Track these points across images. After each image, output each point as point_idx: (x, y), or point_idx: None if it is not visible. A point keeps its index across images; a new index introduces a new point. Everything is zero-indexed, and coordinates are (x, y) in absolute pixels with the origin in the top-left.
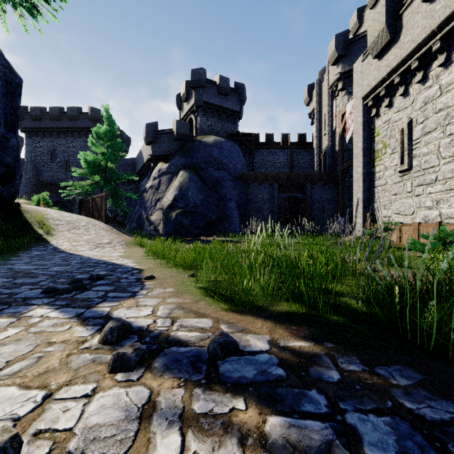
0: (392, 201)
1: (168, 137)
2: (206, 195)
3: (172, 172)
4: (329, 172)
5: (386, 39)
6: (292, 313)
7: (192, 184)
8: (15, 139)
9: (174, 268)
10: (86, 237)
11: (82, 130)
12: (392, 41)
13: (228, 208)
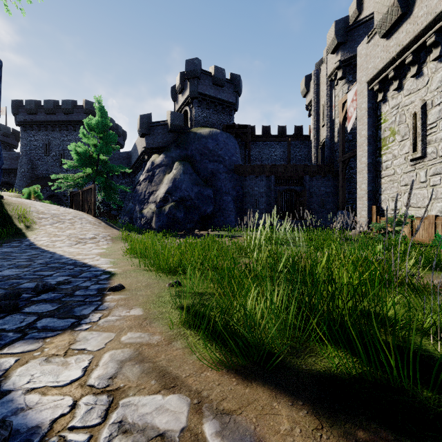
0: (402, 193)
1: (162, 129)
2: (200, 188)
3: (165, 164)
4: (328, 164)
5: (396, 14)
6: (339, 376)
7: (186, 177)
8: None
9: (154, 271)
10: (69, 231)
11: (77, 123)
12: (403, 17)
13: (224, 201)
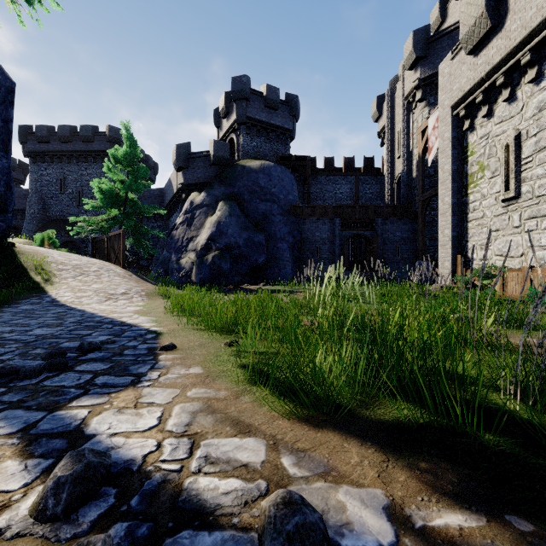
0: (492, 239)
1: (203, 161)
2: (250, 233)
3: (207, 204)
4: (405, 204)
5: (485, 27)
6: (406, 424)
7: (233, 219)
8: (6, 160)
9: (206, 331)
10: (95, 285)
11: (99, 154)
12: (494, 30)
13: (278, 249)
